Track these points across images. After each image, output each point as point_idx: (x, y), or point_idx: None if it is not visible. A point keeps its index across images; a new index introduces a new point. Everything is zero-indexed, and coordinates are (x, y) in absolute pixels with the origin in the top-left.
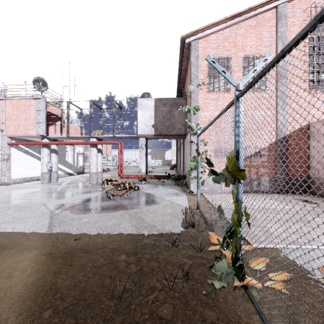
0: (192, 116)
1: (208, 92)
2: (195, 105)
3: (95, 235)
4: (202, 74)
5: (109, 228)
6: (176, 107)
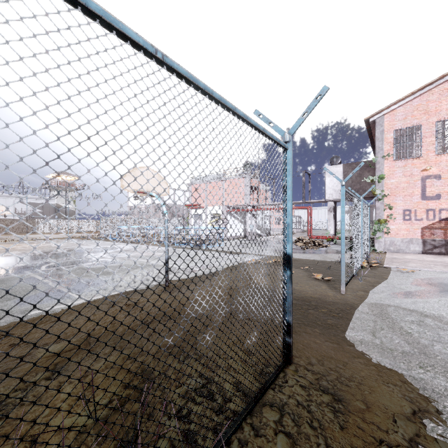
0: (376, 184)
1: (394, 161)
2: (380, 174)
3: (302, 258)
4: (387, 146)
5: (308, 257)
6: (367, 170)
